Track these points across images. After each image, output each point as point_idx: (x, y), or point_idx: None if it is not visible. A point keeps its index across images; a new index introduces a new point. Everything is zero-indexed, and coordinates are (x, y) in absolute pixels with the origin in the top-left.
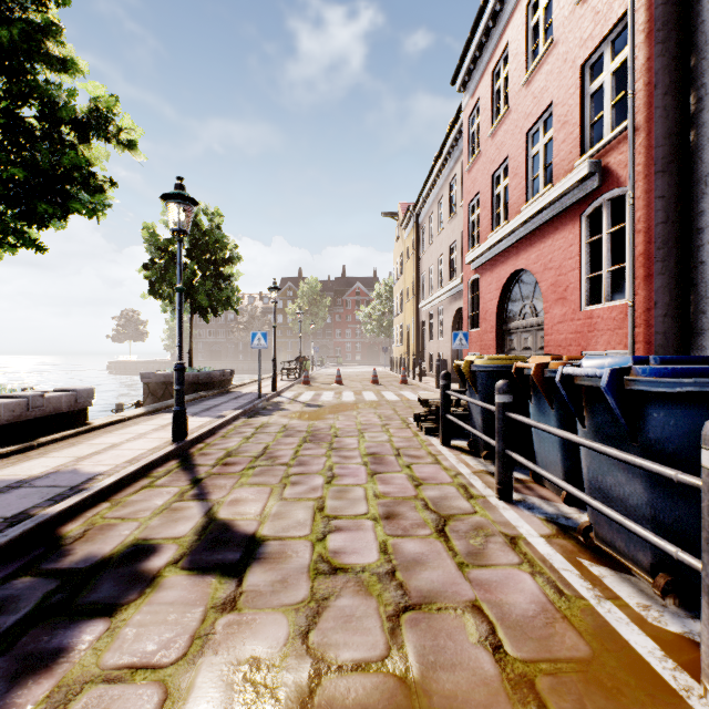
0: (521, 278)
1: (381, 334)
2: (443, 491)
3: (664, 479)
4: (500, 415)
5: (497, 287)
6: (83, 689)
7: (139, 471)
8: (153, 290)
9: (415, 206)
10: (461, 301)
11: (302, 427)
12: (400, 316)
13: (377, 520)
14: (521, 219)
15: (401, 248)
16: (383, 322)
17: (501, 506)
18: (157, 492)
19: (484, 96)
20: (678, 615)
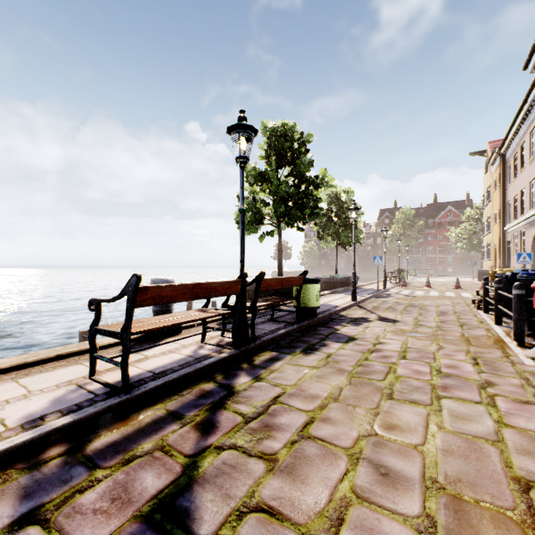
0: None
1: (471, 250)
2: (470, 321)
3: (527, 304)
4: (495, 292)
5: None
6: (370, 326)
7: (348, 306)
8: (319, 236)
9: (500, 148)
10: None
11: (405, 302)
12: (488, 236)
13: (437, 322)
14: None
15: (489, 180)
16: (473, 240)
17: (493, 325)
18: (358, 311)
19: None
20: (529, 340)
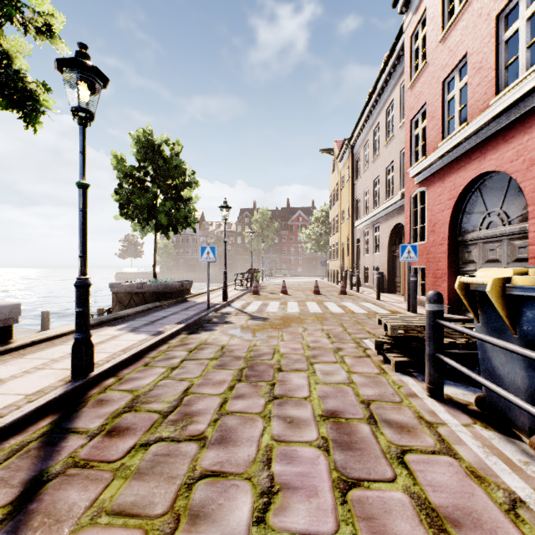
0: (483, 184)
1: (319, 250)
2: None
3: None
4: None
5: (451, 196)
6: None
7: None
8: (123, 212)
9: (351, 139)
10: (399, 217)
11: (242, 350)
12: (336, 235)
13: None
14: (493, 112)
15: (337, 178)
16: (320, 241)
17: None
18: None
19: (432, 4)
20: None
